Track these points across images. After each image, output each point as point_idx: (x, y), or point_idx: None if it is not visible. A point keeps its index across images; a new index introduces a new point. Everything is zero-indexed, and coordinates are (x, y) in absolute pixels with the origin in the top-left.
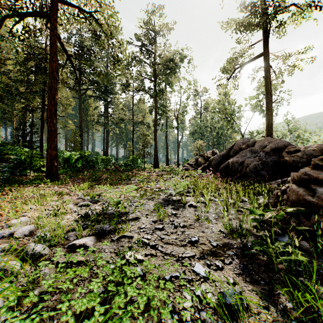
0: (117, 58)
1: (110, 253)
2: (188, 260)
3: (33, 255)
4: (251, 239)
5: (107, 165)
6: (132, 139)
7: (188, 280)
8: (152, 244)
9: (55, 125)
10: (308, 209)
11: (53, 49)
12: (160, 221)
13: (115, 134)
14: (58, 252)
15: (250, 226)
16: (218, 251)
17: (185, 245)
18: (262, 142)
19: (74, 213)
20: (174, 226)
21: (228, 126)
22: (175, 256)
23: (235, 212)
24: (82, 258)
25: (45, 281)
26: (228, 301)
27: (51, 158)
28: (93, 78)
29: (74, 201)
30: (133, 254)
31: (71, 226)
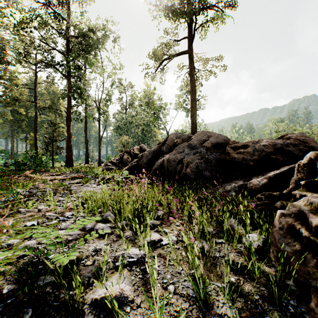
0: None
1: None
2: None
3: None
4: None
5: None
6: (34, 129)
7: None
8: None
9: None
10: None
11: None
12: None
13: (10, 121)
14: None
15: None
16: None
17: None
18: (200, 135)
19: None
20: None
21: (154, 122)
22: None
23: None
24: None
25: None
26: None
27: None
28: None
29: None
30: None
31: None
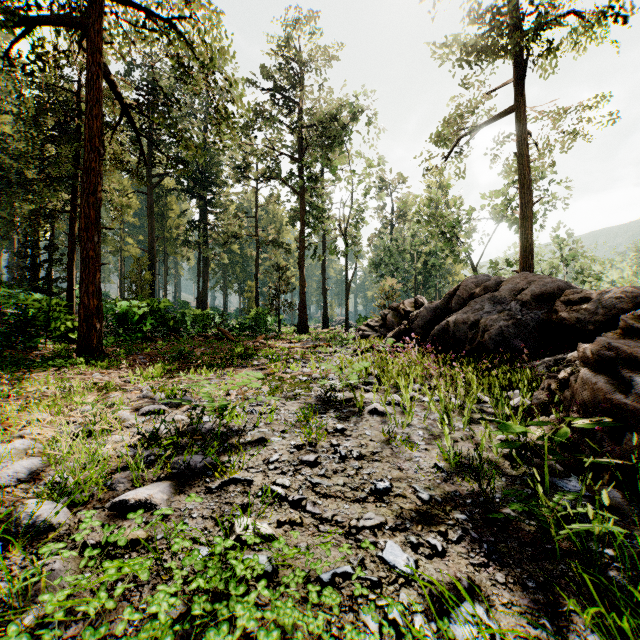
0: (225, 111)
1: (203, 520)
2: (370, 535)
3: (32, 526)
4: (500, 485)
5: (204, 328)
6: (255, 276)
7: (371, 582)
8: (294, 498)
9: (96, 246)
10: (615, 419)
11: (92, 91)
12: (311, 445)
13: (222, 266)
14: (86, 521)
15: (496, 455)
16: (433, 511)
17: (364, 499)
18: (514, 281)
19: (131, 430)
20: (340, 456)
21: (446, 250)
22: (342, 524)
23: (466, 425)
24: (140, 533)
25: (48, 596)
26: (461, 634)
27: (89, 314)
28: (177, 154)
29: (130, 404)
30: (252, 524)
31: (123, 459)
